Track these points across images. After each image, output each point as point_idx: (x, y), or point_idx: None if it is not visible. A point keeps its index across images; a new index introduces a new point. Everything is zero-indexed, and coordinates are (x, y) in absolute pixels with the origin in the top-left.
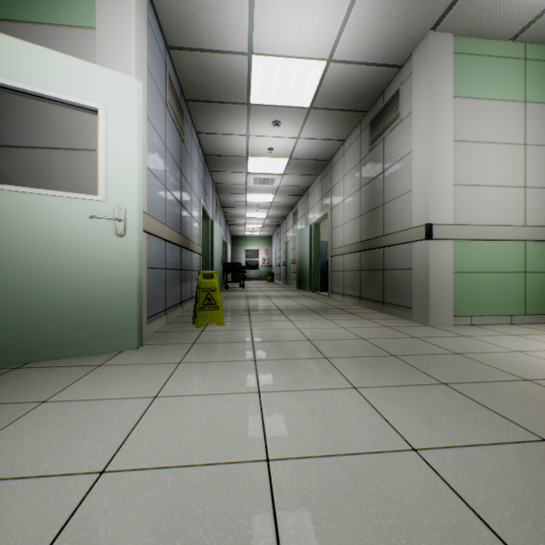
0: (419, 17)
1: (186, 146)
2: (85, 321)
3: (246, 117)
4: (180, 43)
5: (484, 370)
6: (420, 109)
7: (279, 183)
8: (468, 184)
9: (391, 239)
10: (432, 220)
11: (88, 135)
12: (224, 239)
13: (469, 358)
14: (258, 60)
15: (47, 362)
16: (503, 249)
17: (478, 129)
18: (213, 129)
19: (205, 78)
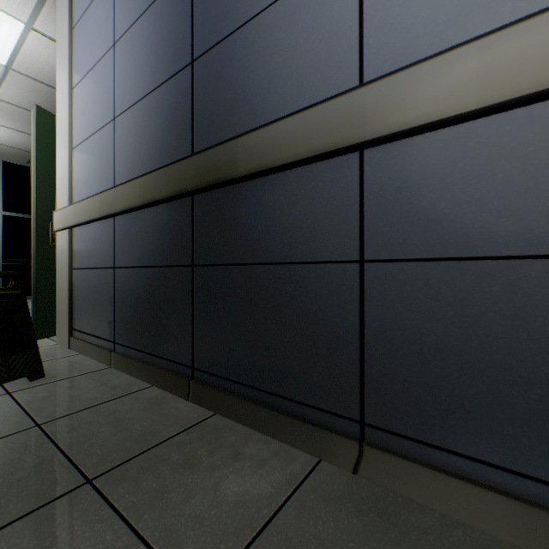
0: None
1: None
2: None
3: None
4: None
5: None
6: None
7: None
8: None
9: None
10: None
11: None
12: None
13: None
14: None
15: None
16: None
17: None
18: None
19: None
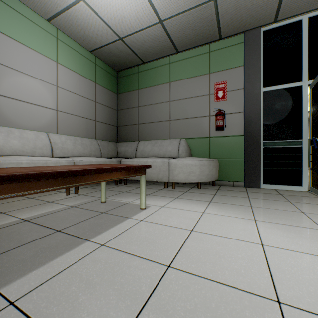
0: None
1: None
2: None
3: None
4: None
5: None
6: None
7: None
8: None
9: None
10: None
11: None
12: None
13: None
14: None
15: None
16: None
17: None
18: None
19: None
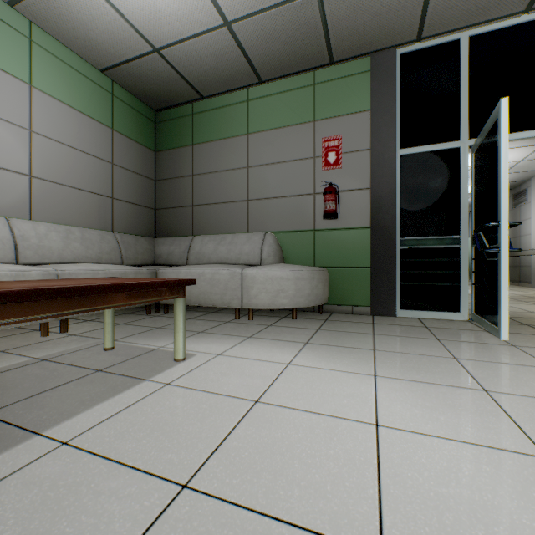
0: (530, 174)
1: None
2: None
3: None
4: None
5: None
6: (533, 203)
7: None
8: None
9: (522, 253)
10: None
11: None
12: None
13: None
14: None
15: None
16: None
17: None
18: None
19: None
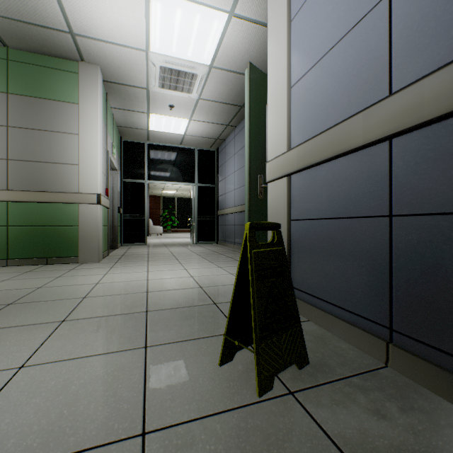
0: None
1: None
2: None
3: None
4: None
5: None
6: None
7: None
8: None
9: None
10: None
11: None
12: None
13: None
14: None
15: None
16: None
17: None
18: None
19: None
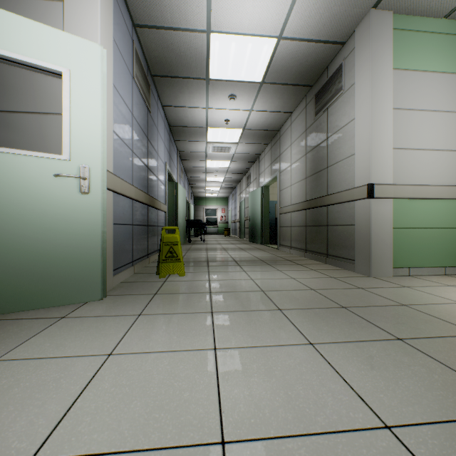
0: None
1: (153, 116)
2: (50, 274)
3: (205, 92)
4: (146, 21)
5: (434, 323)
6: (362, 80)
7: (234, 151)
8: (406, 148)
9: (334, 198)
10: (373, 181)
11: (57, 100)
12: (187, 200)
13: (417, 310)
14: (216, 38)
15: (13, 314)
16: (438, 207)
17: (415, 98)
18: (176, 103)
19: (169, 55)
